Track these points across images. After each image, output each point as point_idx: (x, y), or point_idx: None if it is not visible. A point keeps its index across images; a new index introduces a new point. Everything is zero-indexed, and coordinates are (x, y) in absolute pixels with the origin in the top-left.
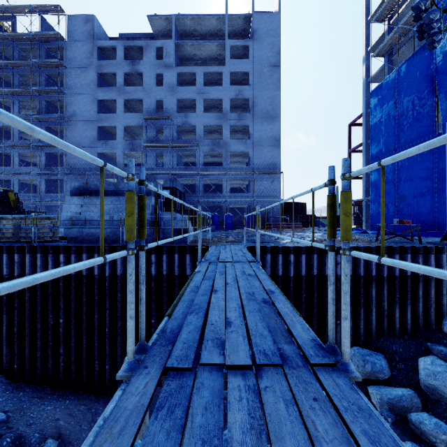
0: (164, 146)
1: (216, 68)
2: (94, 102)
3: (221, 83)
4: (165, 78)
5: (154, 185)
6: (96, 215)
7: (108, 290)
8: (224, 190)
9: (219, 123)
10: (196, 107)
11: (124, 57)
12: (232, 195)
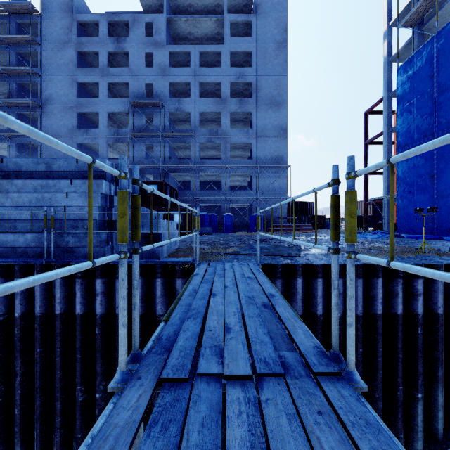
0: (154, 135)
1: (214, 47)
2: (73, 85)
3: (219, 66)
4: (156, 58)
5: (112, 165)
6: (3, 211)
7: (19, 341)
8: (223, 186)
9: (217, 110)
10: (191, 91)
11: (109, 36)
12: (233, 192)
